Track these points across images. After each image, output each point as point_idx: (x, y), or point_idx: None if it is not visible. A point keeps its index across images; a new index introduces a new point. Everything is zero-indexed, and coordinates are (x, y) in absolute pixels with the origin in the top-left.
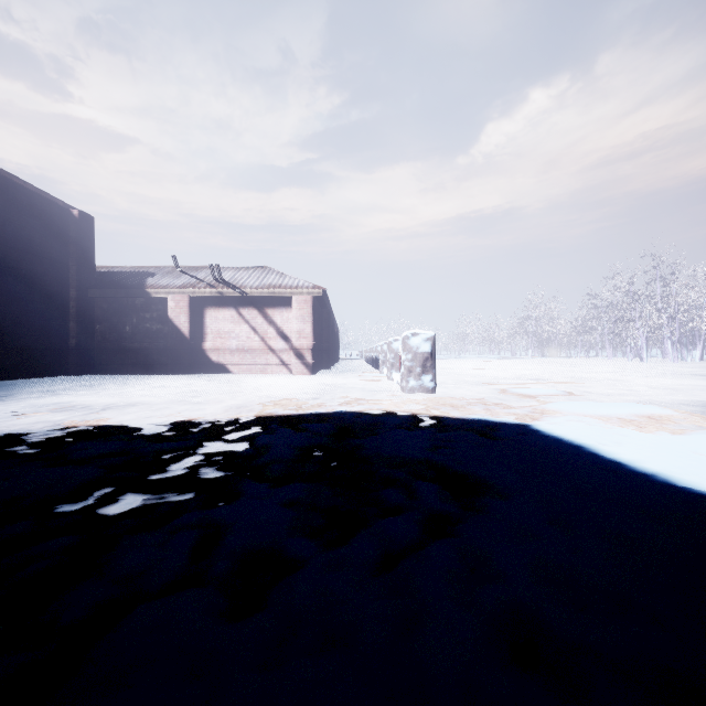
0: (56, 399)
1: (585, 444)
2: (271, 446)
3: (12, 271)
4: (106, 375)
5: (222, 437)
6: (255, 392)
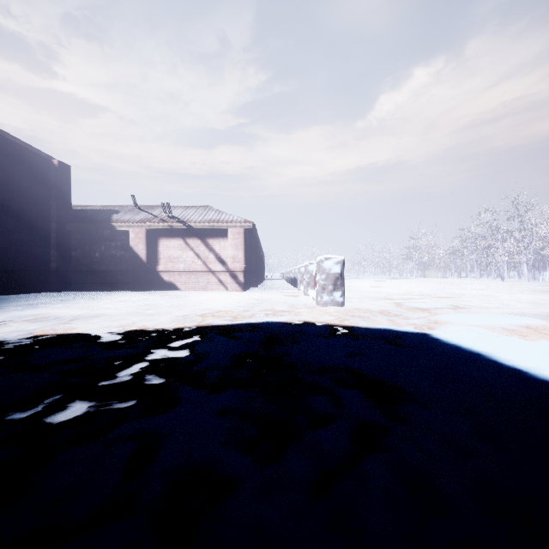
0: (35, 311)
1: (482, 352)
2: (209, 353)
3: (4, 209)
4: (80, 292)
5: (167, 345)
6: (197, 305)
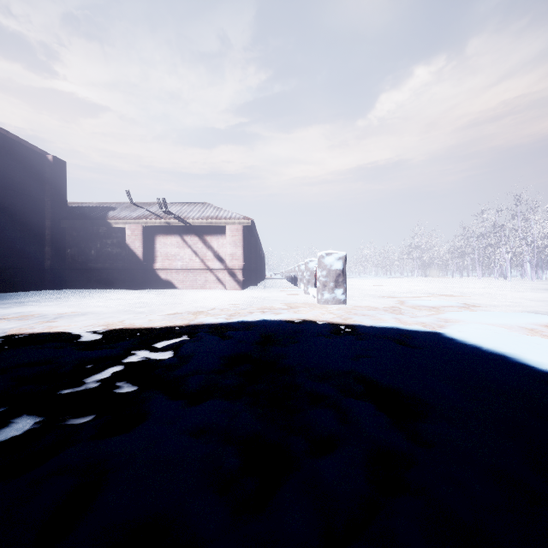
0: (21, 309)
1: (507, 354)
2: (195, 355)
3: None
4: (75, 290)
5: (151, 345)
6: (193, 303)
